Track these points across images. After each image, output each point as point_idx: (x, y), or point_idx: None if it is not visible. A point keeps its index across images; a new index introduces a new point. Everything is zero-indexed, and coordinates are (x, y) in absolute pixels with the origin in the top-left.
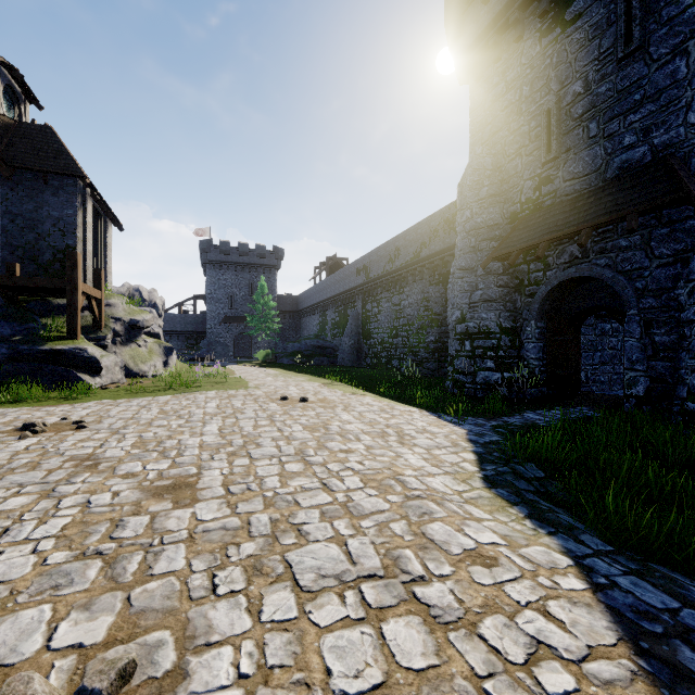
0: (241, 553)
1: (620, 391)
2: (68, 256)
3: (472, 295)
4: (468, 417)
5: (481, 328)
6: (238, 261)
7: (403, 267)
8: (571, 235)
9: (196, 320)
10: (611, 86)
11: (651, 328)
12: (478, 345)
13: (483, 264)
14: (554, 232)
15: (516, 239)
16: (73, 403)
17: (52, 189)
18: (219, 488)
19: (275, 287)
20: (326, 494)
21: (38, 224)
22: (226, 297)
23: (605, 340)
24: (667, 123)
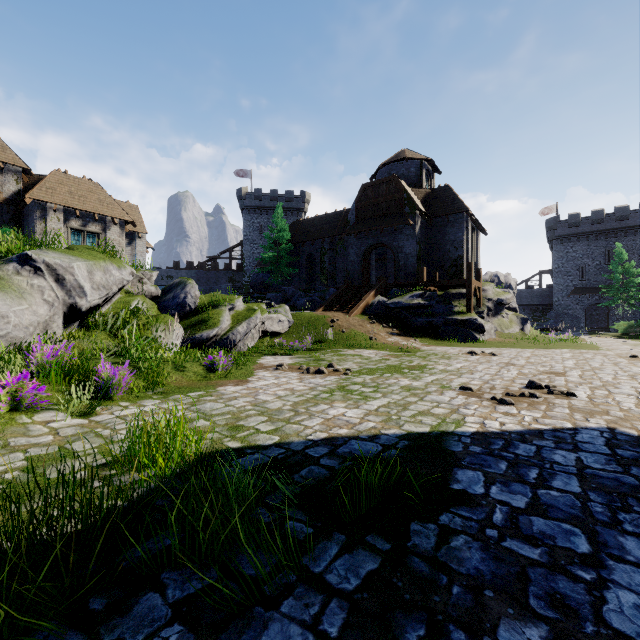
0: (587, 385)
1: None
2: (467, 265)
3: None
4: None
5: None
6: (590, 230)
7: None
8: None
9: (541, 294)
10: None
11: None
12: None
13: None
14: None
15: None
16: (478, 347)
17: (450, 223)
18: (576, 376)
19: None
20: (638, 385)
21: (443, 246)
22: (575, 268)
23: None
24: None
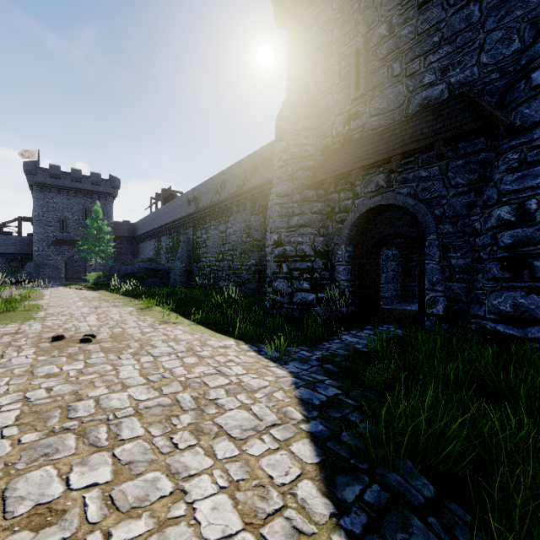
0: None
1: (398, 304)
2: None
3: (290, 220)
4: (291, 347)
5: (298, 251)
6: (70, 185)
7: (228, 198)
8: (381, 163)
9: (20, 242)
10: (413, 29)
11: (448, 252)
12: (295, 268)
13: (300, 190)
14: (365, 160)
15: (329, 167)
16: None
17: None
18: None
19: (111, 213)
20: None
21: None
22: (56, 220)
23: (388, 264)
24: (462, 63)
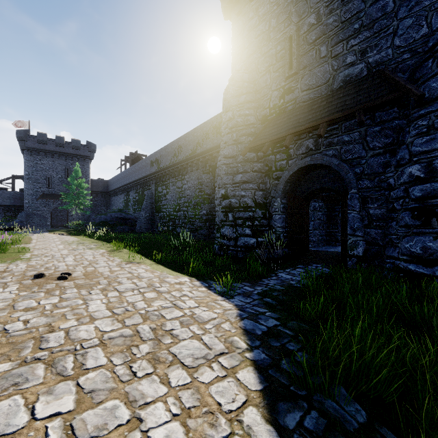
0: None
1: (324, 247)
2: None
3: (235, 178)
4: (235, 283)
5: (241, 203)
6: (55, 150)
7: (184, 160)
8: (310, 129)
9: (14, 196)
10: (337, 18)
11: (366, 203)
12: (239, 217)
13: (243, 152)
14: (297, 127)
15: (267, 133)
16: None
17: None
18: None
19: (88, 172)
20: None
21: None
22: (43, 178)
23: (315, 213)
24: (379, 45)
